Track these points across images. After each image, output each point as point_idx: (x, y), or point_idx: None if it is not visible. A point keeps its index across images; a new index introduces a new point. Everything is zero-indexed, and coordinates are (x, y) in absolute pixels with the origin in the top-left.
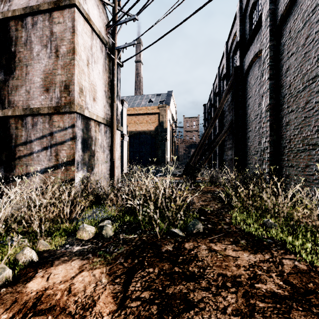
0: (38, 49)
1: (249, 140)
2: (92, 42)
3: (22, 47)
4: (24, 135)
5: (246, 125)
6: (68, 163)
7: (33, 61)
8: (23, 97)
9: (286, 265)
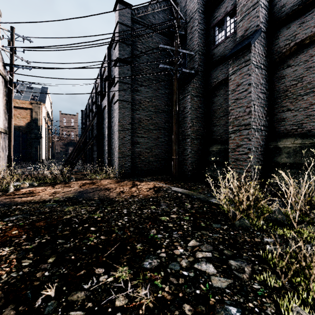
0: None
1: (104, 147)
2: None
3: None
4: None
5: (103, 138)
6: None
7: None
8: None
9: (95, 181)
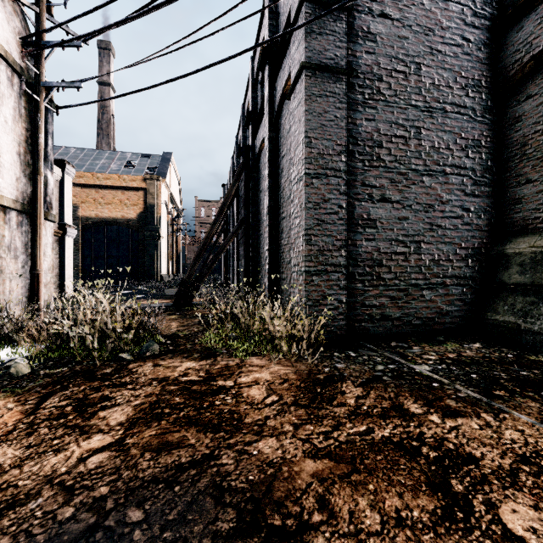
0: None
1: (261, 247)
2: None
3: None
4: None
5: (259, 226)
6: None
7: None
8: None
9: (219, 365)
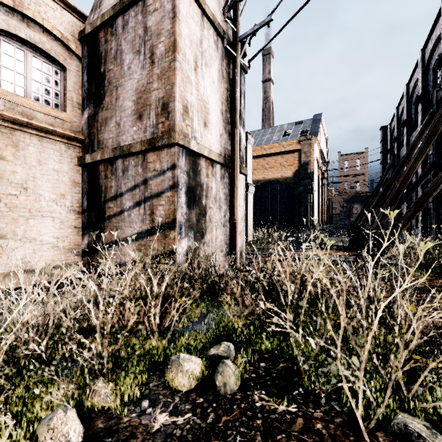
0: (129, 60)
1: None
2: (203, 33)
3: (112, 62)
4: (114, 186)
5: None
6: (166, 225)
7: (124, 79)
8: (113, 133)
9: None
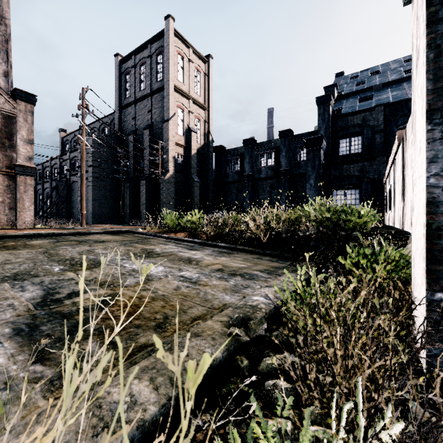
0: None
1: (73, 208)
2: None
3: None
4: None
5: (72, 202)
6: None
7: None
8: None
9: None
